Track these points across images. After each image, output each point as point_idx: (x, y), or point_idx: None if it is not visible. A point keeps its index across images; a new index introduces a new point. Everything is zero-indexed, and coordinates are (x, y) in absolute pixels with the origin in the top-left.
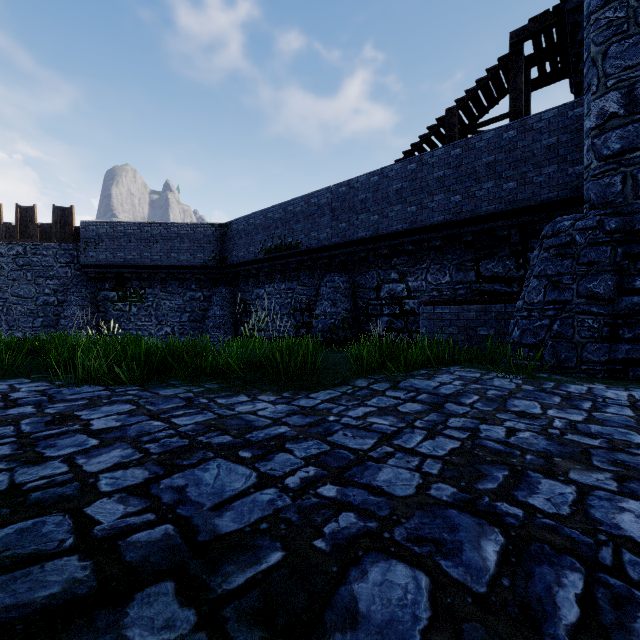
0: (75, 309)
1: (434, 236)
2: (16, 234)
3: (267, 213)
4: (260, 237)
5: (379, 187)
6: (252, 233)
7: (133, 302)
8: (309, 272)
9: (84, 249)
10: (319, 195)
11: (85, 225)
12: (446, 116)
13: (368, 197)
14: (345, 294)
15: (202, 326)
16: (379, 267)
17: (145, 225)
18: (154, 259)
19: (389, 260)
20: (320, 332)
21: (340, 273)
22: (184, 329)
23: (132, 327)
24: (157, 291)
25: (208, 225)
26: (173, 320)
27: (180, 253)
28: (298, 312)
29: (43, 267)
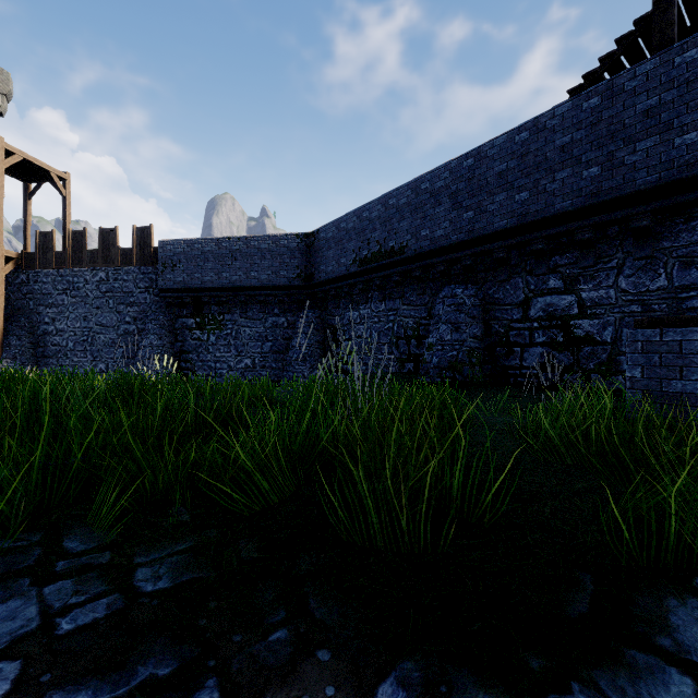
0: (152, 338)
1: (637, 211)
2: (99, 259)
3: (362, 212)
4: (353, 244)
5: (529, 148)
6: (343, 240)
7: (211, 330)
8: (418, 286)
9: (162, 272)
10: (432, 177)
11: (163, 245)
12: (654, 11)
13: (510, 166)
14: (472, 314)
15: (286, 358)
16: (527, 272)
17: (223, 241)
18: (233, 280)
19: (546, 259)
20: (435, 369)
21: (464, 284)
22: (266, 361)
23: (210, 358)
24: (236, 317)
25: (292, 236)
26: (254, 351)
27: (261, 271)
28: (402, 340)
29: (124, 293)
